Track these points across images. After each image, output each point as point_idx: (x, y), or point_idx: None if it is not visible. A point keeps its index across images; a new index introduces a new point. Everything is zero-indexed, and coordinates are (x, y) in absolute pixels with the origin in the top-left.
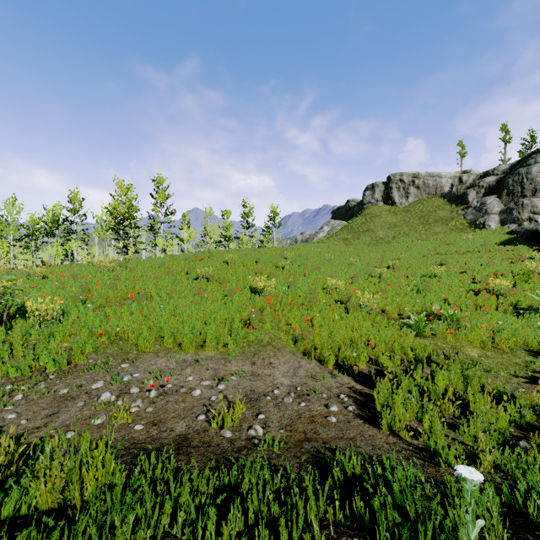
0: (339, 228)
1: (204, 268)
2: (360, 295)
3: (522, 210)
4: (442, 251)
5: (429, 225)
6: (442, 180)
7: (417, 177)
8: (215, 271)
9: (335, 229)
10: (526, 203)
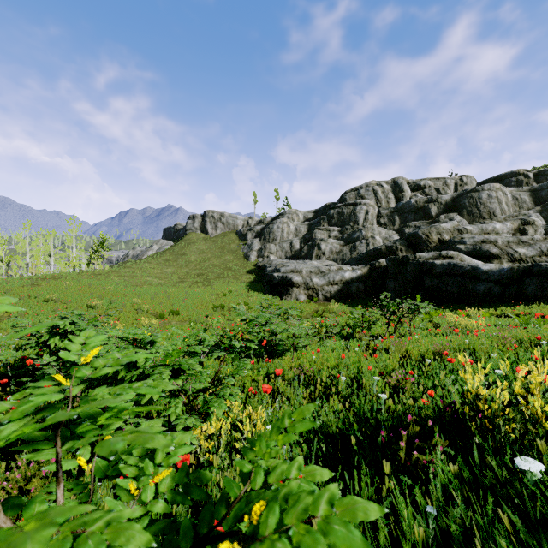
0: (166, 248)
1: (48, 293)
2: (144, 306)
3: (266, 251)
4: (220, 275)
5: (223, 254)
6: (238, 221)
7: (223, 216)
8: (58, 295)
9: (163, 249)
10: (267, 247)
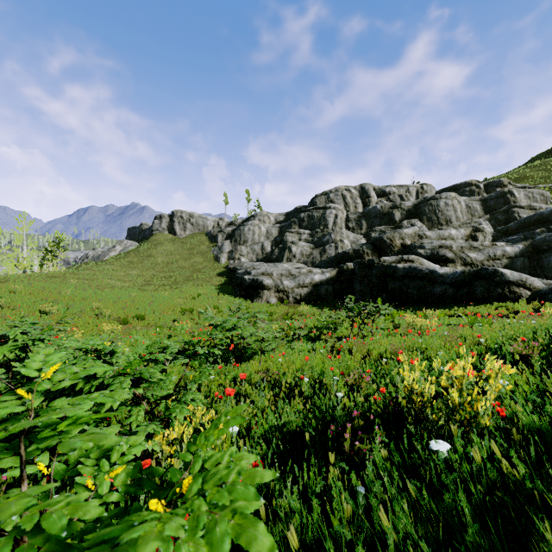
0: (131, 248)
1: None
2: (106, 311)
3: (236, 253)
4: (189, 277)
5: (193, 256)
6: (208, 222)
7: (192, 216)
8: (5, 300)
9: (127, 250)
10: (238, 249)
